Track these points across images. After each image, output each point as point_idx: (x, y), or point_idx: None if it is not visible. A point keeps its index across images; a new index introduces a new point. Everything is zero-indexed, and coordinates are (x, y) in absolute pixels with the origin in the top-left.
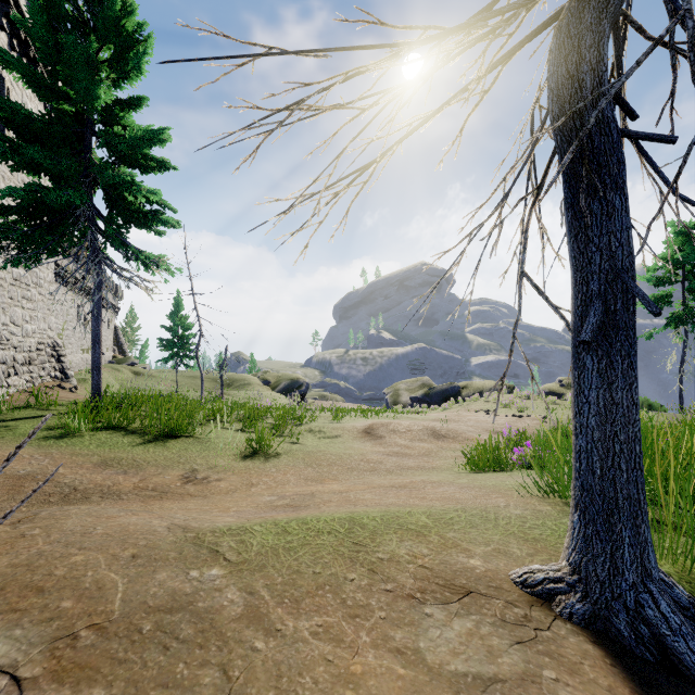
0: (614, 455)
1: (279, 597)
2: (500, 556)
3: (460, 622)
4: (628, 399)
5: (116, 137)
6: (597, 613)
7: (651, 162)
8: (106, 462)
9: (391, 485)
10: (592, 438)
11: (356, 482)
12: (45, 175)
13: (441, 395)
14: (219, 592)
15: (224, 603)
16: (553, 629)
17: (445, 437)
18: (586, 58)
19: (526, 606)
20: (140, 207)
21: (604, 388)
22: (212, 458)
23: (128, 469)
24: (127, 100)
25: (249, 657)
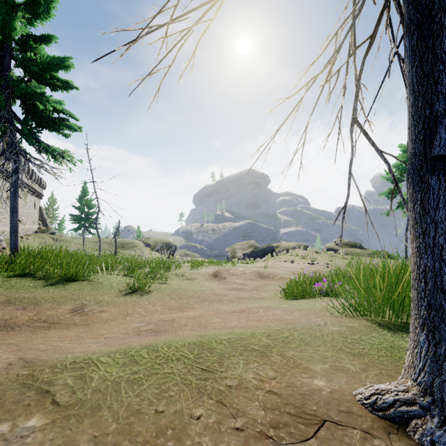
0: None
1: None
2: (338, 373)
3: None
4: None
5: (30, 61)
6: None
7: None
8: (10, 300)
9: (233, 311)
10: (441, 256)
11: (207, 309)
12: None
13: (262, 252)
14: None
15: None
16: None
17: (267, 277)
18: None
19: (383, 435)
20: (50, 115)
21: None
22: (99, 295)
23: (27, 306)
24: (40, 36)
25: None
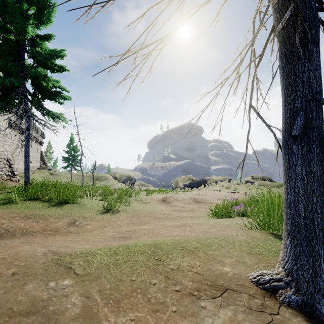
0: (312, 204)
1: (106, 299)
2: (240, 264)
3: (224, 312)
4: (320, 170)
5: (37, 53)
6: (306, 301)
7: None
8: (28, 216)
9: (175, 225)
10: (298, 194)
11: (158, 224)
12: None
13: (197, 183)
14: (66, 297)
15: (68, 306)
16: (281, 313)
17: (200, 202)
18: None
19: (261, 297)
20: (50, 89)
21: (305, 164)
22: (84, 213)
23: (39, 220)
24: (43, 35)
25: None
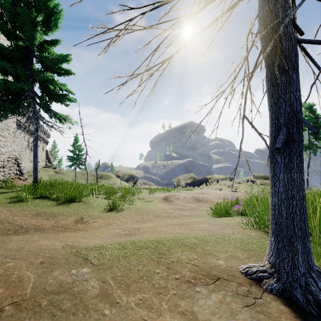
0: (292, 206)
1: (119, 284)
2: (232, 259)
3: (215, 295)
4: (299, 177)
5: (45, 58)
6: (285, 288)
7: (310, 57)
8: (38, 213)
9: (177, 224)
10: (281, 198)
11: (160, 222)
12: (10, 76)
13: (199, 182)
14: (86, 281)
15: (88, 288)
16: (263, 298)
17: (202, 201)
18: (279, 1)
19: (248, 285)
20: (57, 92)
21: (287, 172)
22: (91, 212)
23: (49, 217)
24: (51, 41)
25: (100, 319)
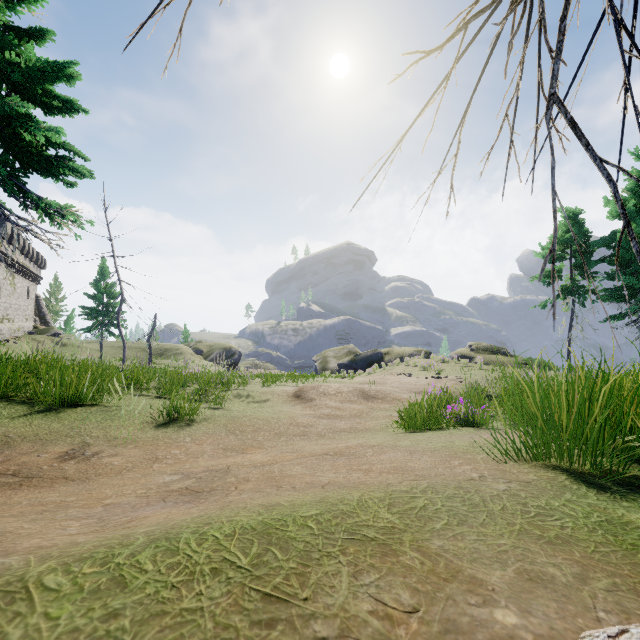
0: None
1: None
2: (537, 591)
3: None
4: None
5: (9, 65)
6: None
7: None
8: None
9: (325, 453)
10: None
11: (284, 450)
12: None
13: (366, 361)
14: None
15: None
16: None
17: (375, 397)
18: None
19: None
20: (42, 151)
21: None
22: (113, 429)
23: None
24: (27, 29)
25: None
